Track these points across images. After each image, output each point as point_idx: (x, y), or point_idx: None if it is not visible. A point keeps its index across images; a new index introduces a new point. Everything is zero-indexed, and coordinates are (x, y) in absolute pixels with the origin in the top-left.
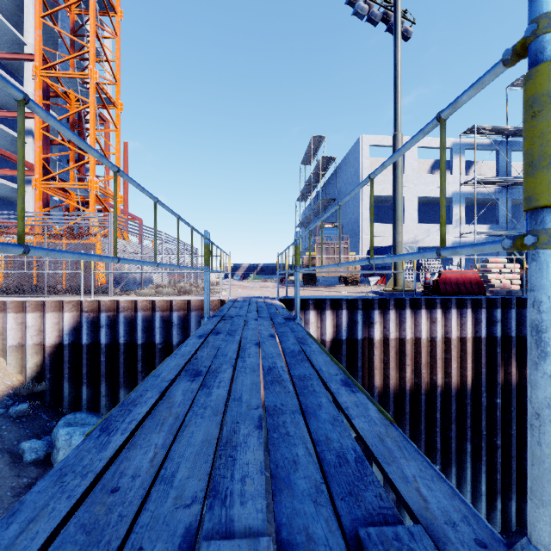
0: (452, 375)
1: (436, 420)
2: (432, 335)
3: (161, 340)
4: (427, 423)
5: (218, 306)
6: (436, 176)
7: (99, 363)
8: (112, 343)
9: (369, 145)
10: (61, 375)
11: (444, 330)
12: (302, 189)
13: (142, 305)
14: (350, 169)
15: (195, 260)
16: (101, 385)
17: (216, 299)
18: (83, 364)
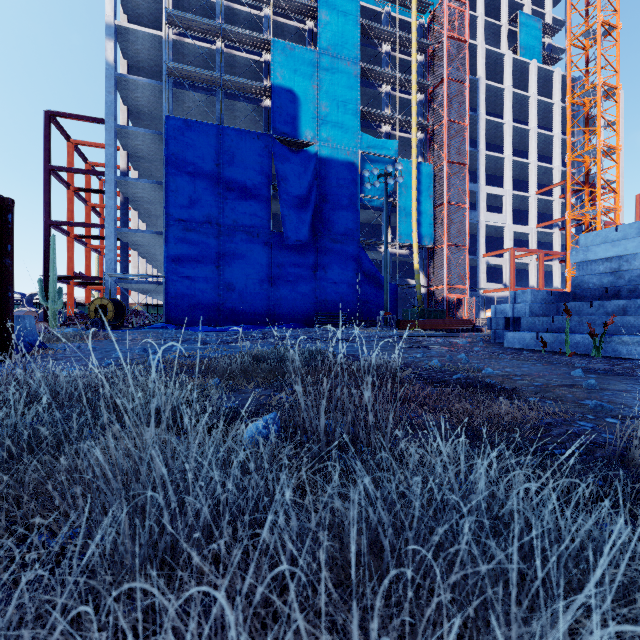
0: None
1: None
2: None
3: None
4: None
5: None
6: None
7: None
8: None
9: None
10: None
11: None
12: None
13: None
14: None
15: None
16: None
17: None
18: None
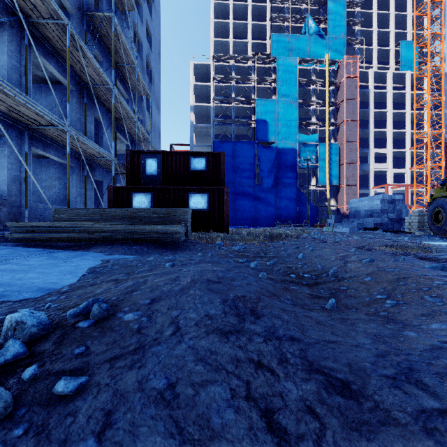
0: None
1: None
2: None
3: None
4: None
5: None
6: None
7: None
8: None
9: None
10: None
11: None
12: None
13: None
14: None
15: None
16: None
17: None
18: None
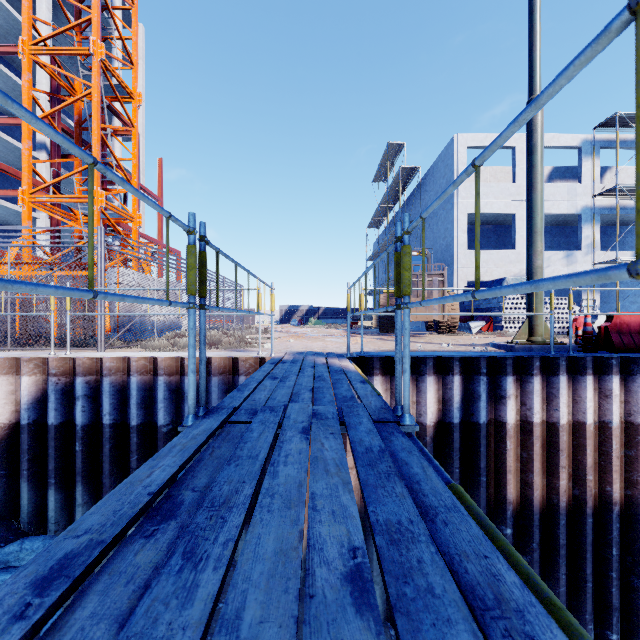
0: (639, 486)
1: (612, 559)
2: (604, 417)
3: (166, 420)
4: (594, 561)
5: (254, 367)
6: (560, 185)
7: (74, 454)
8: (93, 422)
9: (467, 147)
10: (19, 471)
11: (624, 409)
12: (375, 212)
13: (138, 365)
14: (440, 180)
15: (239, 300)
16: (75, 488)
17: (252, 356)
18: (50, 455)
